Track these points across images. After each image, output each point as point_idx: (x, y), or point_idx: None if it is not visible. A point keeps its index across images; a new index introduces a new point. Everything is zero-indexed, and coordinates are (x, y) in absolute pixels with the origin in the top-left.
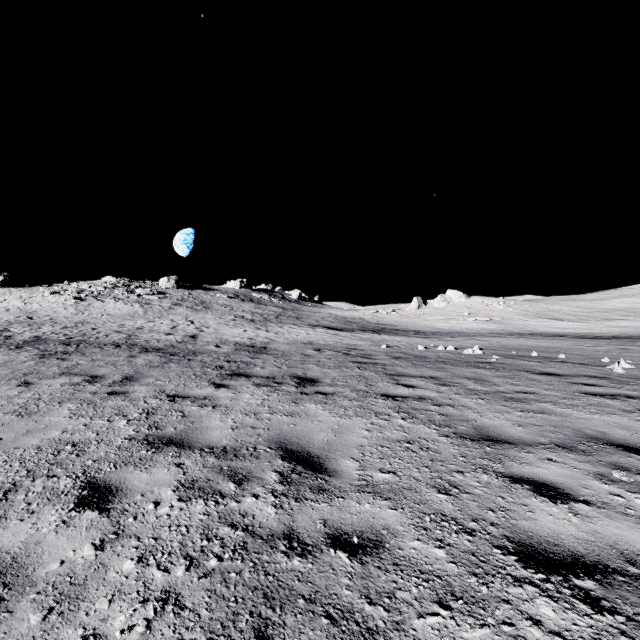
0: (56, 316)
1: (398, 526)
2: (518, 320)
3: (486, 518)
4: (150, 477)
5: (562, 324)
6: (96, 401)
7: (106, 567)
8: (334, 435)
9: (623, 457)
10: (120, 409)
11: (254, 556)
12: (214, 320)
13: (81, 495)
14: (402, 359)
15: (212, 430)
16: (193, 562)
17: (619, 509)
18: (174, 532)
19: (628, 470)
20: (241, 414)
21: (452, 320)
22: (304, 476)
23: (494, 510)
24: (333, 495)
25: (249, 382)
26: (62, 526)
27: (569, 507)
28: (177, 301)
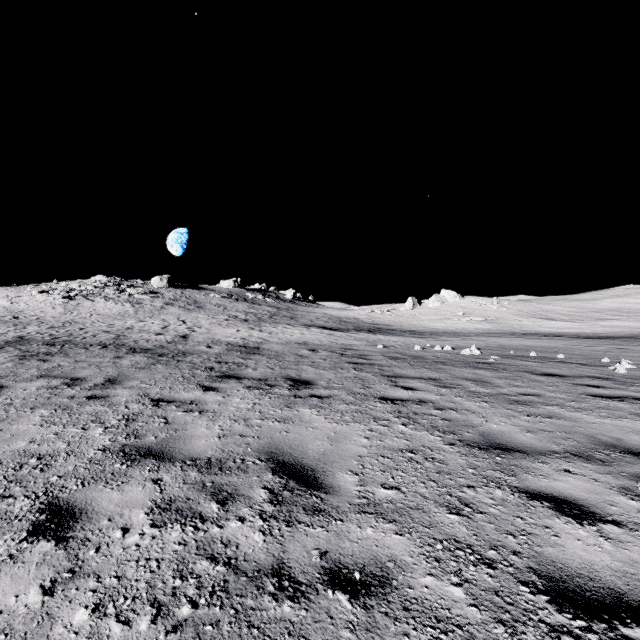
0: (43, 316)
1: (406, 557)
2: (512, 320)
3: (506, 545)
4: (121, 496)
5: (556, 324)
6: (72, 406)
7: (53, 619)
8: (330, 444)
9: None
10: (98, 415)
11: (236, 600)
12: (207, 320)
13: (38, 520)
14: (399, 359)
15: (197, 439)
16: (161, 610)
17: None
18: (142, 568)
19: None
20: (229, 420)
21: (447, 320)
22: (297, 493)
23: (514, 534)
24: (330, 517)
25: (240, 384)
26: (8, 562)
27: (598, 529)
28: (169, 301)
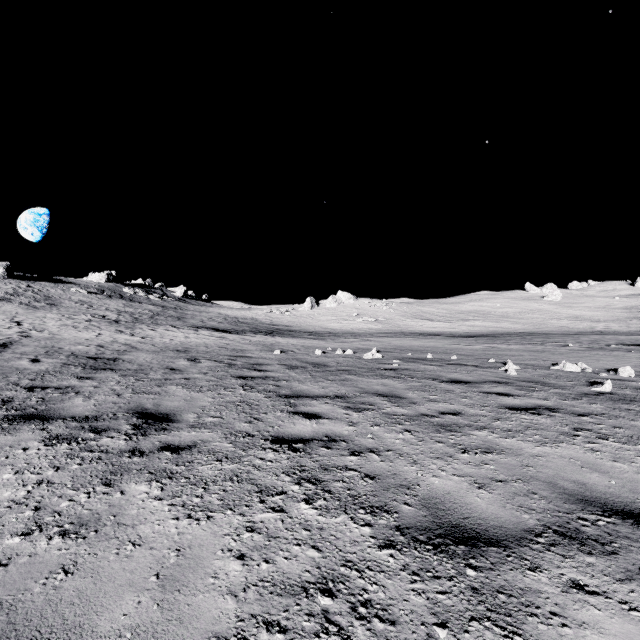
0: None
1: None
2: (399, 320)
3: None
4: None
5: (433, 324)
6: None
7: None
8: (156, 603)
9: None
10: None
11: None
12: (57, 321)
13: None
14: (299, 369)
15: None
16: None
17: None
18: None
19: None
20: None
21: (343, 320)
22: None
23: None
24: None
25: (38, 434)
26: None
27: None
28: (5, 295)
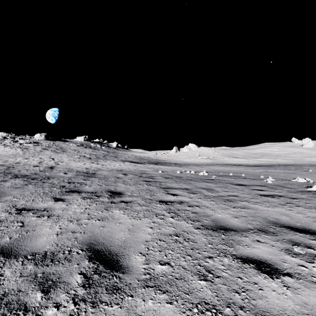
0: None
1: None
2: (220, 158)
3: (235, 301)
4: None
5: (238, 160)
6: None
7: None
8: (129, 234)
9: (293, 235)
10: None
11: None
12: (67, 158)
13: None
14: (169, 178)
15: (40, 237)
16: None
17: (309, 278)
18: None
19: (299, 244)
20: (67, 221)
21: (191, 158)
22: (103, 276)
23: (238, 292)
24: (124, 294)
25: (79, 196)
26: None
27: (281, 281)
28: (45, 147)
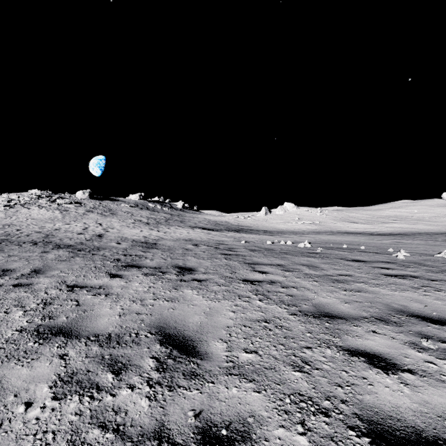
0: None
1: (263, 411)
2: (330, 223)
3: (337, 395)
4: (30, 372)
5: (357, 225)
6: None
7: None
8: (206, 318)
9: (424, 326)
10: (20, 300)
11: None
12: (118, 223)
13: None
14: (256, 251)
15: (101, 317)
16: None
17: (436, 376)
18: (38, 442)
19: (431, 338)
20: (129, 301)
21: (288, 223)
22: (178, 361)
23: (342, 385)
24: (204, 380)
25: (139, 272)
26: None
27: (399, 377)
28: (90, 209)
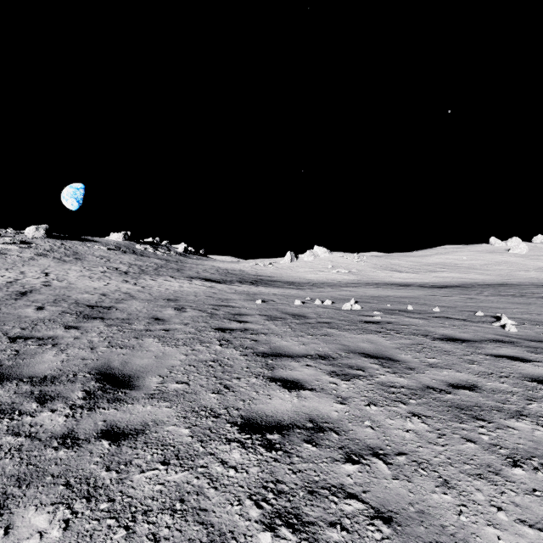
0: None
1: None
2: (370, 272)
3: None
4: None
5: (402, 275)
6: None
7: None
8: None
9: None
10: None
11: None
12: (78, 272)
13: None
14: (278, 320)
15: None
16: None
17: None
18: None
19: None
20: None
21: (319, 272)
22: None
23: None
24: None
25: None
26: None
27: None
28: (43, 251)
